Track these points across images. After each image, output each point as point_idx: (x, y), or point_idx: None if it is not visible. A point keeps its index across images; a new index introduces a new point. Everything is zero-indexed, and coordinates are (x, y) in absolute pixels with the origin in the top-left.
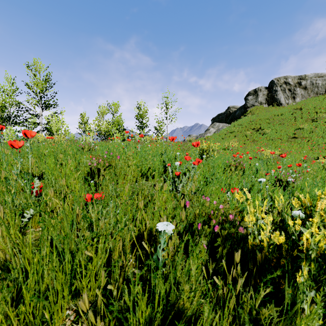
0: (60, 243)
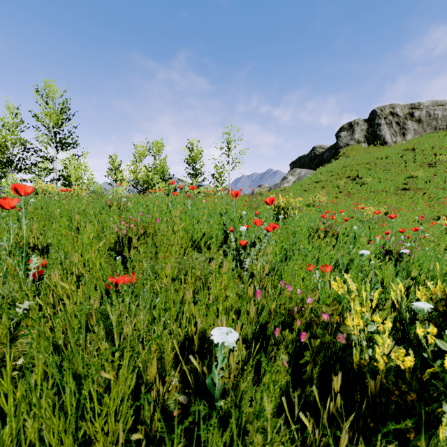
0: (57, 367)
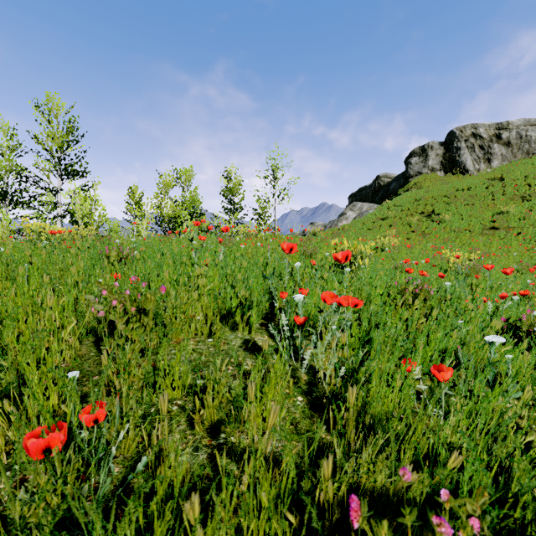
0: None
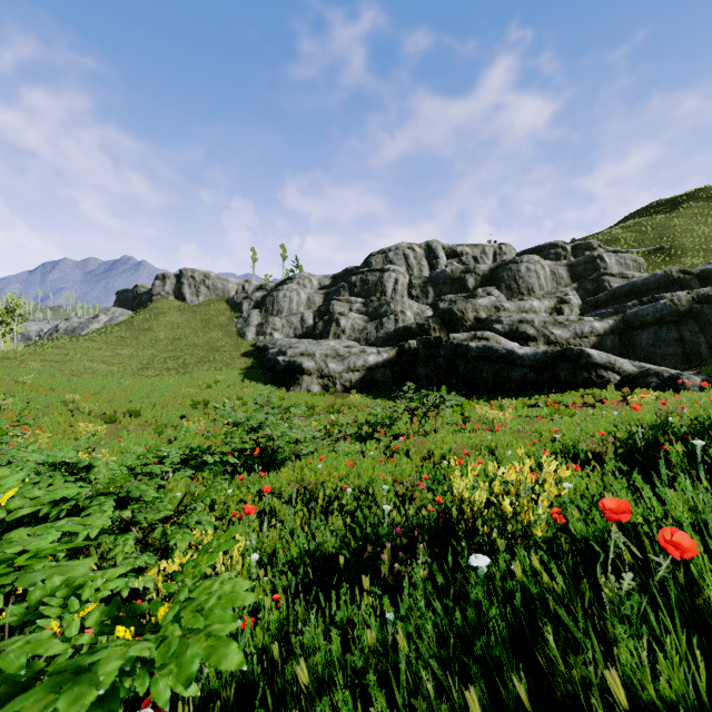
0: None
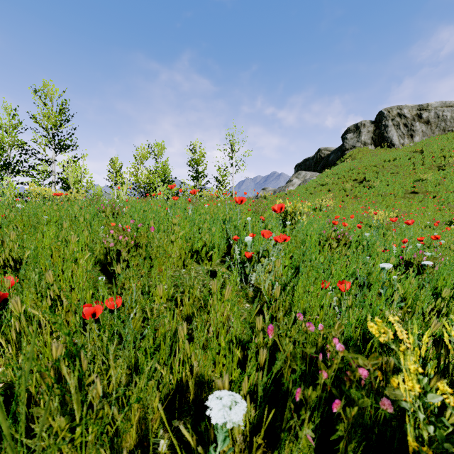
0: None
